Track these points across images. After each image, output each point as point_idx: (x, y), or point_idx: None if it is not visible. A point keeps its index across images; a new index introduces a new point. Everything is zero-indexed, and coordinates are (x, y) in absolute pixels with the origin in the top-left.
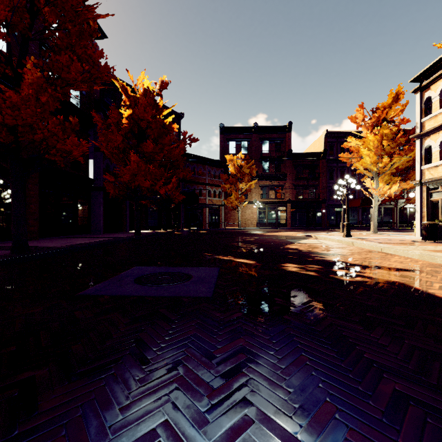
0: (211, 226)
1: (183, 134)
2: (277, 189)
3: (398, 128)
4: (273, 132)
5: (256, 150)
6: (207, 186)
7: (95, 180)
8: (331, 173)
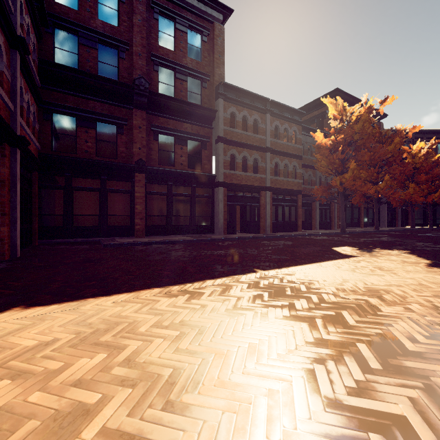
0: None
1: None
2: None
3: None
4: None
5: None
6: None
7: (382, 198)
8: None
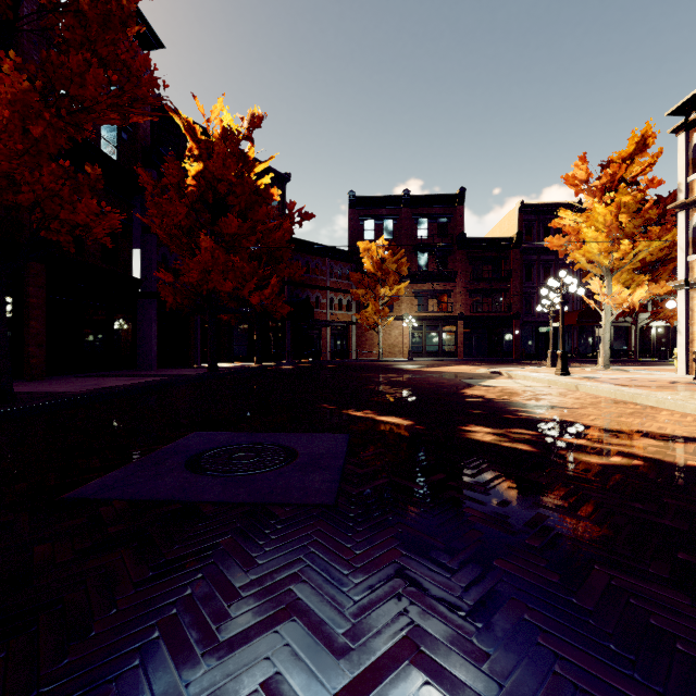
0: (335, 357)
1: (289, 206)
2: (442, 297)
3: (645, 195)
4: (435, 204)
5: (407, 234)
6: (328, 292)
7: (144, 281)
8: (528, 270)
